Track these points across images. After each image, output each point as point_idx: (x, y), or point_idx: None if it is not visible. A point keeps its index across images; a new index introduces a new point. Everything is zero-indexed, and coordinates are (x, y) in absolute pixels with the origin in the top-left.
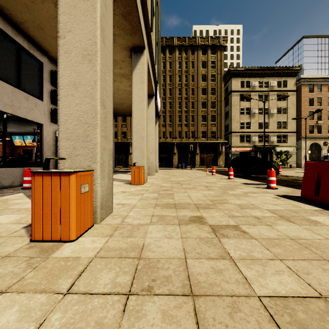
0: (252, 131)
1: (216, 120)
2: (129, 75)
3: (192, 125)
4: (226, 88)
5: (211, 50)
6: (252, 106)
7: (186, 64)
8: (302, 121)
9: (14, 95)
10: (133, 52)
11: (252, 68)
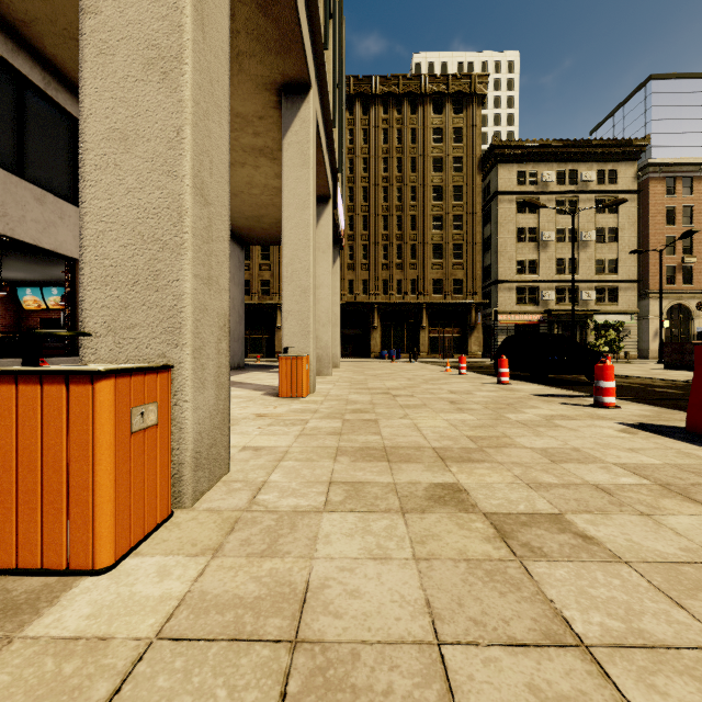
0: (543, 280)
1: (464, 254)
2: (276, 151)
3: (412, 265)
4: (486, 186)
5: (453, 104)
6: (543, 225)
7: (400, 133)
8: (650, 256)
9: (9, 192)
10: (285, 96)
11: (543, 143)
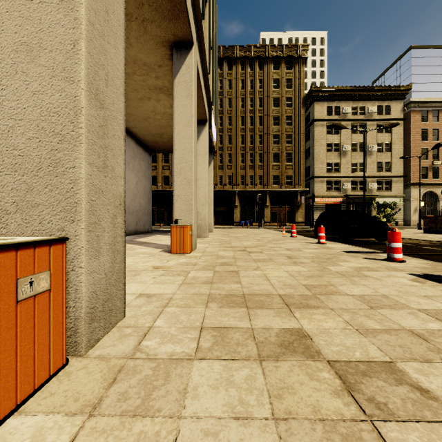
0: (343, 176)
1: (292, 159)
2: (170, 89)
3: (260, 166)
4: (307, 116)
5: (286, 64)
6: (343, 141)
7: (252, 82)
8: (411, 161)
9: None
10: (175, 50)
11: (343, 88)
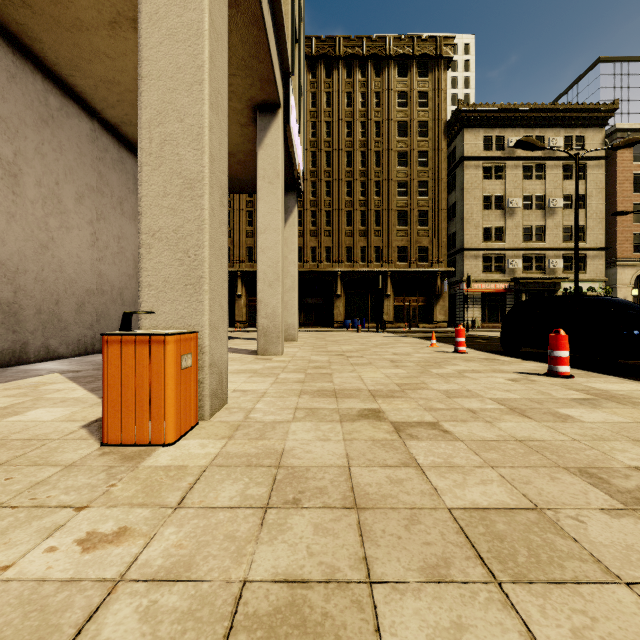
0: (510, 247)
1: (429, 221)
2: None
3: (377, 232)
4: (450, 153)
5: (419, 68)
6: (509, 192)
7: (364, 97)
8: (617, 224)
9: None
10: None
11: (510, 107)
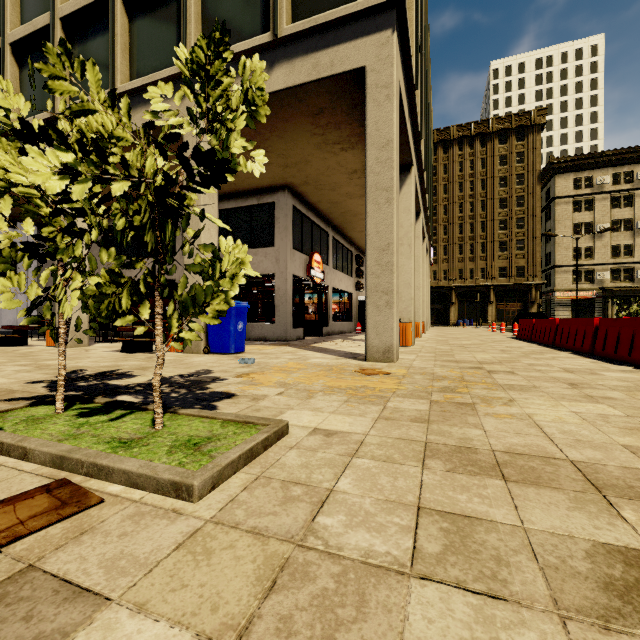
0: (597, 263)
1: (525, 247)
2: None
3: (482, 258)
4: (547, 190)
5: (516, 135)
6: (598, 219)
7: (472, 163)
8: None
9: (347, 280)
10: None
11: (597, 154)
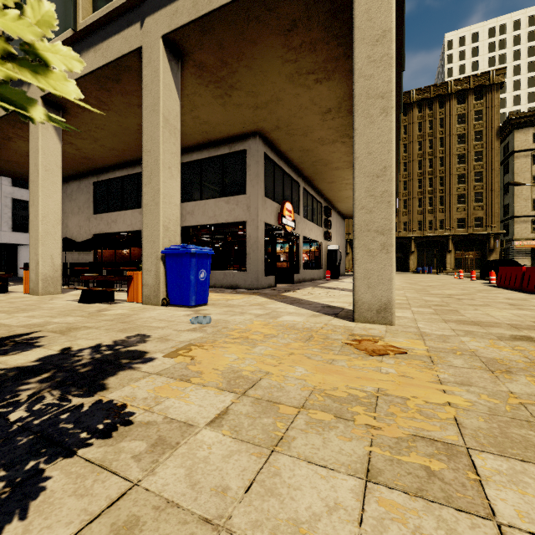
0: None
1: (483, 199)
2: None
3: (441, 210)
4: (505, 145)
5: (474, 94)
6: None
7: (431, 123)
8: None
9: (317, 230)
10: None
11: None
